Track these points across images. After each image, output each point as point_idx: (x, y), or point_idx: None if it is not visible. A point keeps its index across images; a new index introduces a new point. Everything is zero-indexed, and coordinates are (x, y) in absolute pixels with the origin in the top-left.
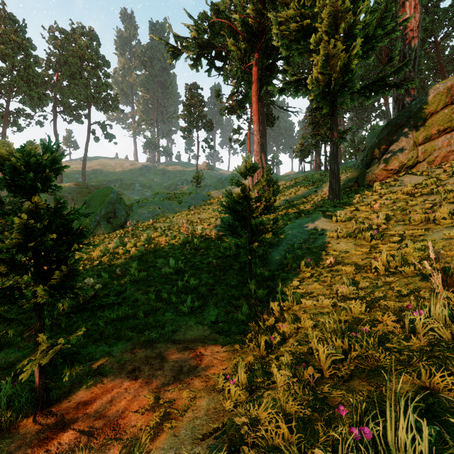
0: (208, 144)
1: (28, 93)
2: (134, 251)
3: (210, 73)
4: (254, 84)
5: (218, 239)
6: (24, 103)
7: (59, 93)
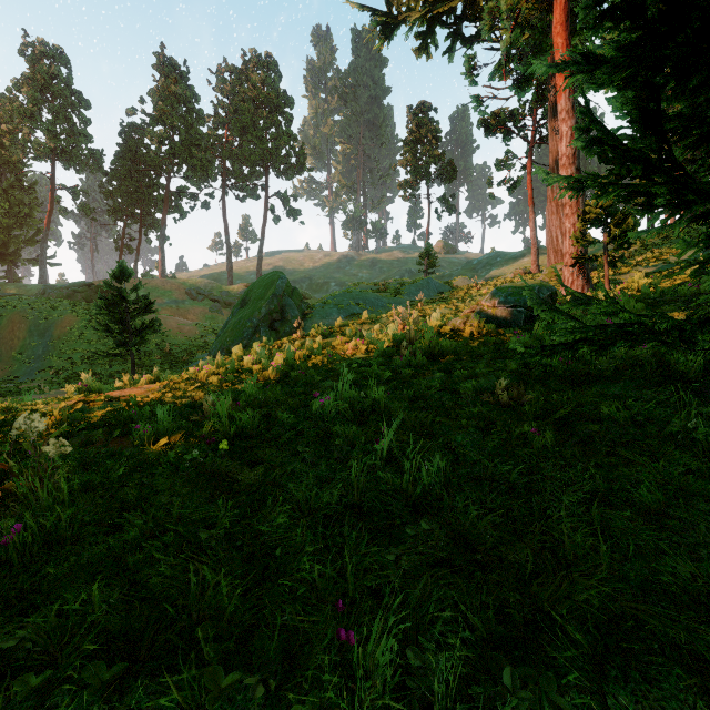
0: (446, 204)
1: (189, 161)
2: (276, 363)
3: (452, 55)
4: (559, 8)
5: (491, 335)
6: (187, 180)
7: (228, 159)
